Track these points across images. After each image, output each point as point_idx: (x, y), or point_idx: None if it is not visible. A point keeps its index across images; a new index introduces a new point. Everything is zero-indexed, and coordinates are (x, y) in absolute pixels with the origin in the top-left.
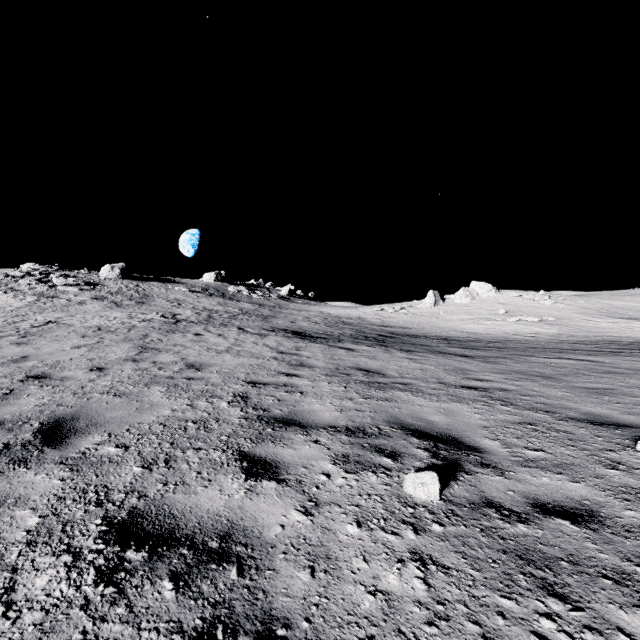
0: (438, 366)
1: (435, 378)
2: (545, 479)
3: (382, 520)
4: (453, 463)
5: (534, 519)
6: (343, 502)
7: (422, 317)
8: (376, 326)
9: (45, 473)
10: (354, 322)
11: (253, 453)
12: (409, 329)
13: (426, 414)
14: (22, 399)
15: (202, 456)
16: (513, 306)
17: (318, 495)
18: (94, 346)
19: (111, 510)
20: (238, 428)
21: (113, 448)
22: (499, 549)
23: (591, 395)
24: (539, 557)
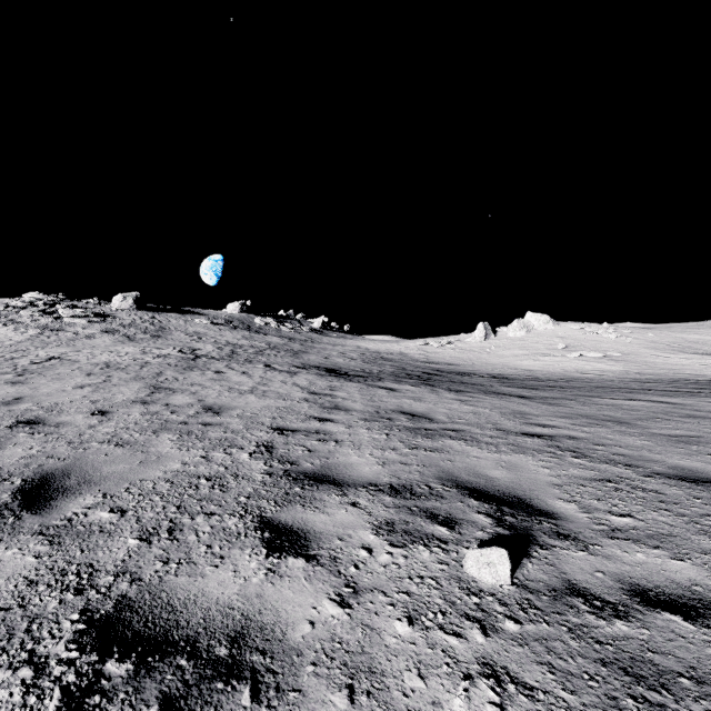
0: (493, 409)
1: (491, 423)
2: (640, 555)
3: (440, 614)
4: (523, 533)
5: (635, 613)
6: (389, 588)
7: (471, 352)
8: (420, 362)
9: (18, 547)
10: (395, 358)
11: (277, 519)
12: (457, 366)
13: (485, 468)
14: (7, 450)
15: (214, 524)
16: (573, 340)
17: (357, 578)
18: (100, 386)
19: (94, 600)
20: (260, 486)
21: (106, 513)
22: (596, 659)
23: (676, 444)
24: (650, 671)
